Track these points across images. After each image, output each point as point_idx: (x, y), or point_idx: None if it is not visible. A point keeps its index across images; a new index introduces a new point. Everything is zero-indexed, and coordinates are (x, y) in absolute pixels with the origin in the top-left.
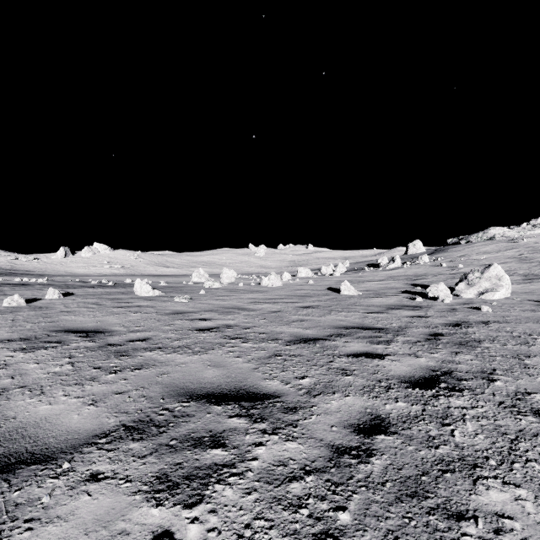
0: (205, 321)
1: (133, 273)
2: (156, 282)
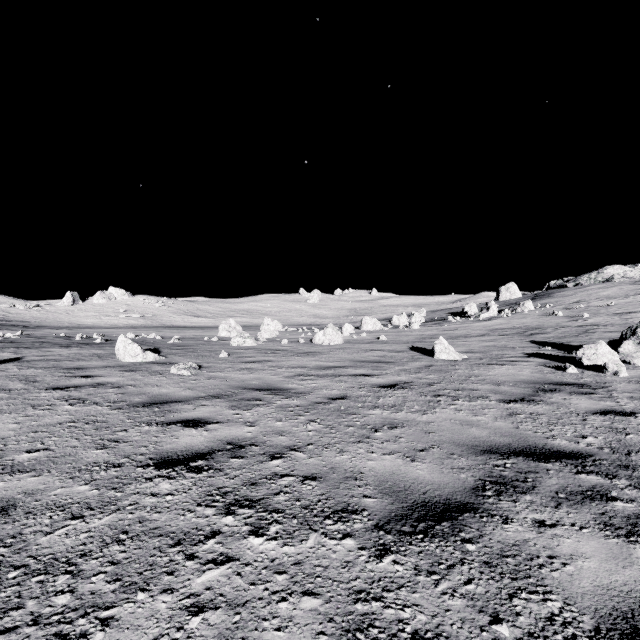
0: (194, 427)
1: (154, 324)
2: (168, 337)
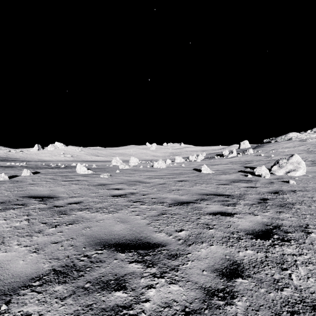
0: (118, 190)
1: (78, 160)
2: (90, 165)
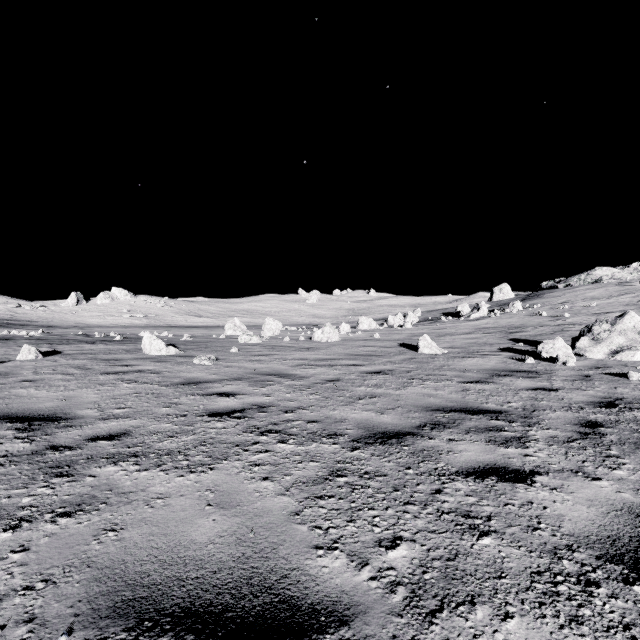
0: (227, 396)
1: (158, 324)
2: (179, 335)
